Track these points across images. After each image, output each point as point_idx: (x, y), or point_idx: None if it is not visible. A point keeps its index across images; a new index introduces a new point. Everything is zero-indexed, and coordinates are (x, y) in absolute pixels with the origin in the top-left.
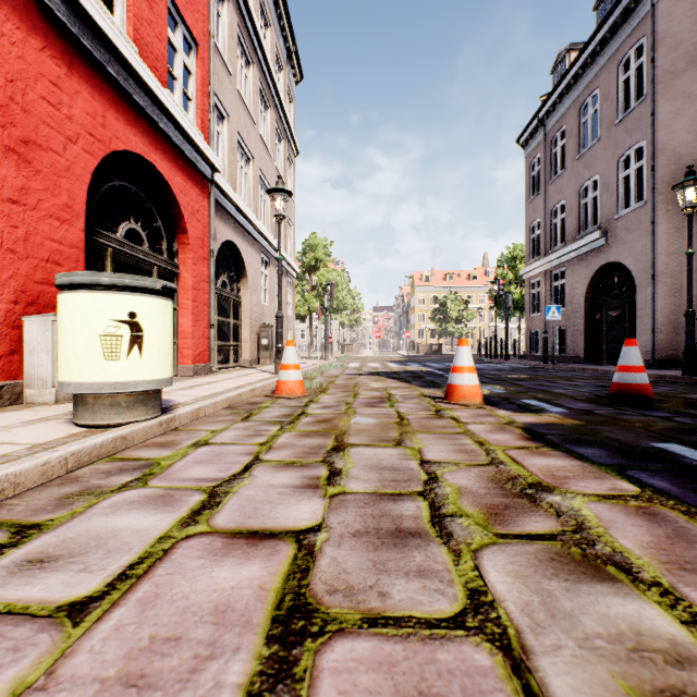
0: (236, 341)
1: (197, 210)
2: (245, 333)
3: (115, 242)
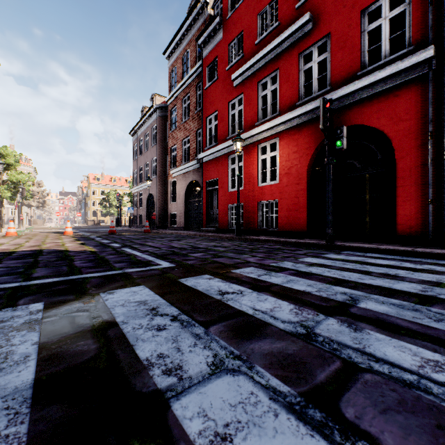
0: None
1: None
2: None
3: None
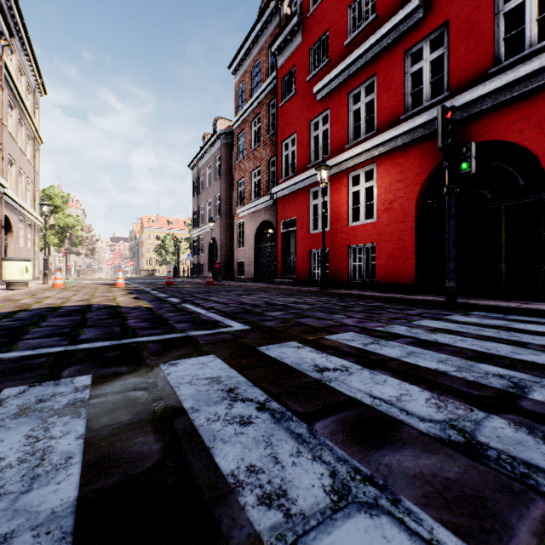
0: None
1: None
2: None
3: None
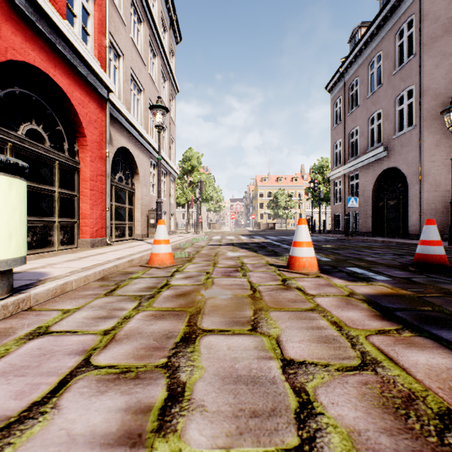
0: (131, 221)
1: (95, 120)
2: (137, 215)
3: (15, 138)
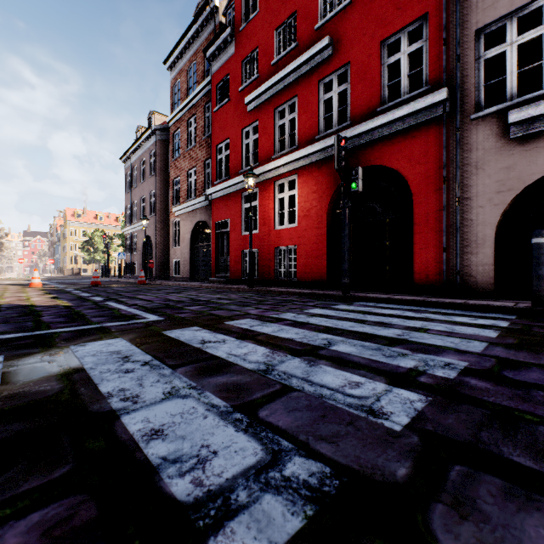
0: None
1: None
2: None
3: None
